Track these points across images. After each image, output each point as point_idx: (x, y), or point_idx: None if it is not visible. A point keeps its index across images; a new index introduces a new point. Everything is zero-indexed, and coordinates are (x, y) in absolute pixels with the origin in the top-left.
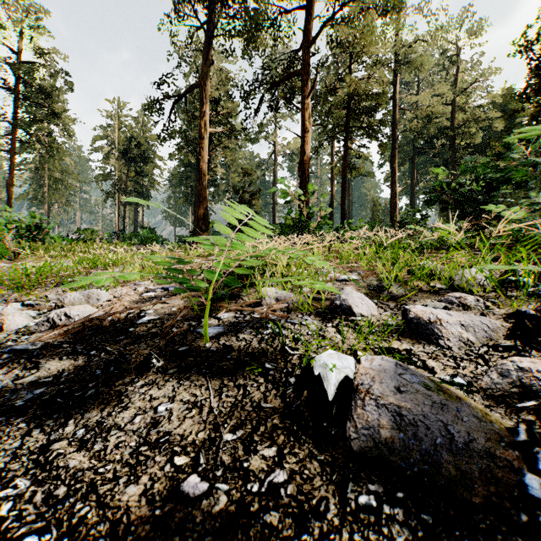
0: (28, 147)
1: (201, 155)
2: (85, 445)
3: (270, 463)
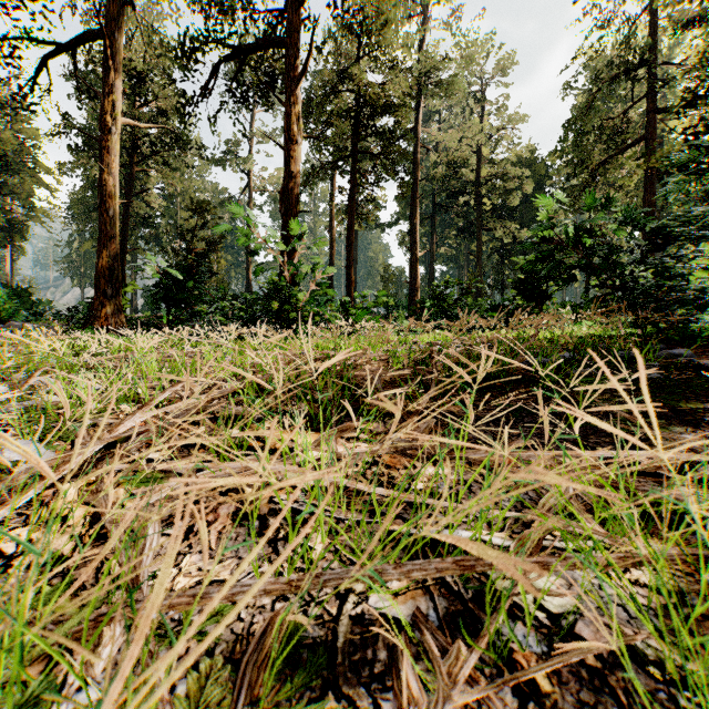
0: None
1: (105, 160)
2: None
3: None
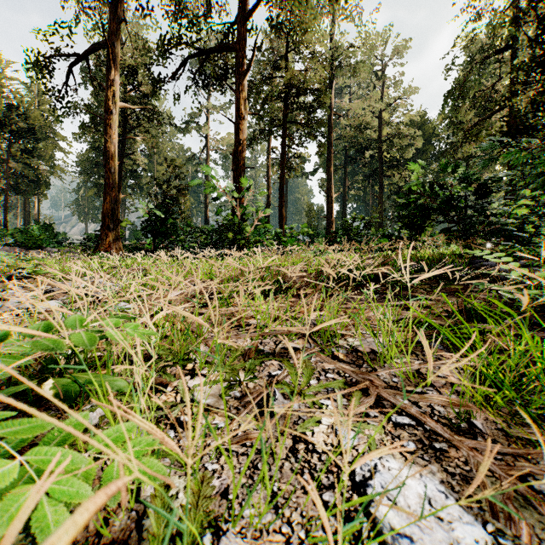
0: None
1: (108, 133)
2: None
3: None
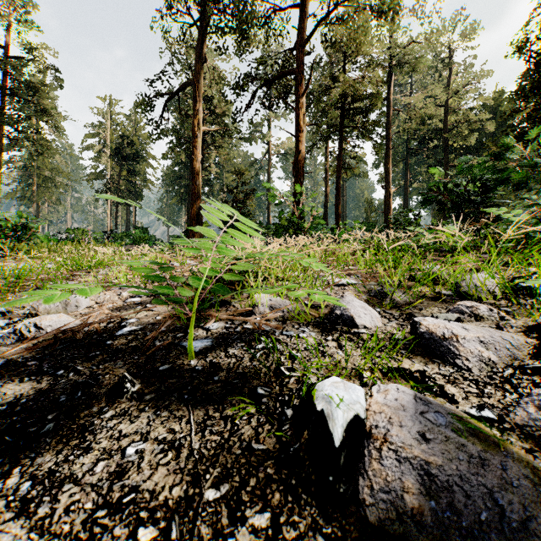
0: (16, 144)
1: (194, 154)
2: (28, 507)
3: (262, 540)
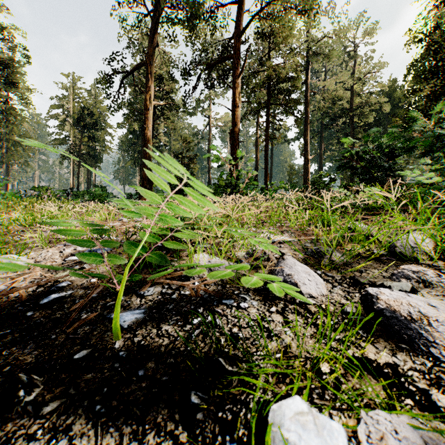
0: None
1: (146, 123)
2: None
3: None
